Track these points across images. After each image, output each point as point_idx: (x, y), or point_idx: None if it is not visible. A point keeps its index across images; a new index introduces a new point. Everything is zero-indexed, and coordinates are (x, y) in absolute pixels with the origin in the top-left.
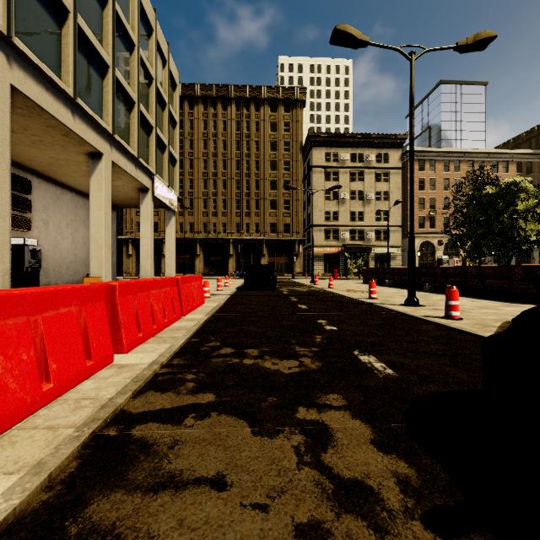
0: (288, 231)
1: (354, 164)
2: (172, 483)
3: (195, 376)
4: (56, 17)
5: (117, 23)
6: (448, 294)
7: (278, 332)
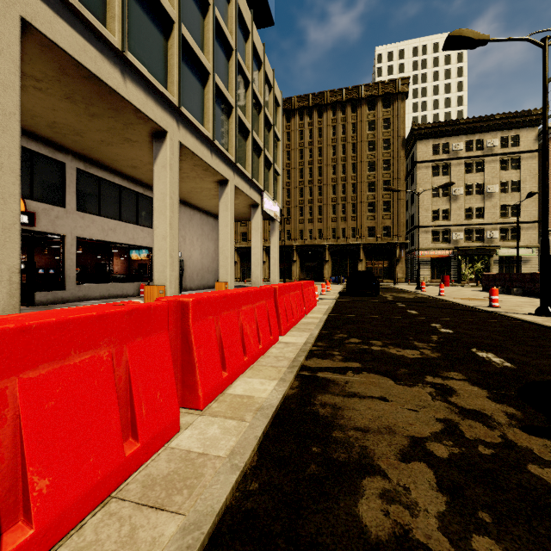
0: (388, 234)
1: (470, 154)
2: (356, 395)
3: (339, 353)
4: (202, 80)
5: (237, 68)
6: None
7: (394, 331)
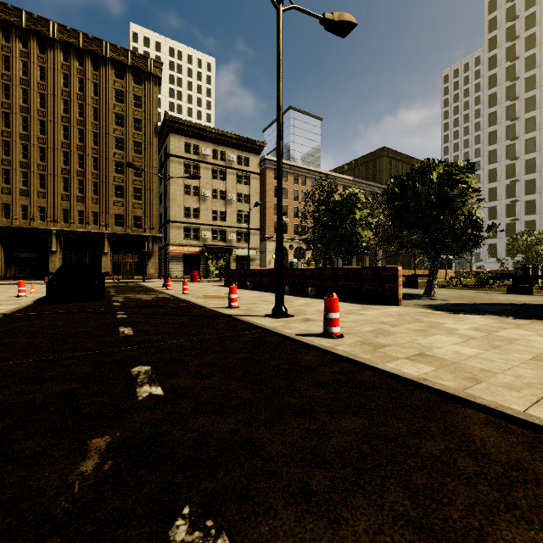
0: (140, 225)
1: (216, 162)
2: None
3: None
4: None
5: None
6: (328, 303)
7: None
